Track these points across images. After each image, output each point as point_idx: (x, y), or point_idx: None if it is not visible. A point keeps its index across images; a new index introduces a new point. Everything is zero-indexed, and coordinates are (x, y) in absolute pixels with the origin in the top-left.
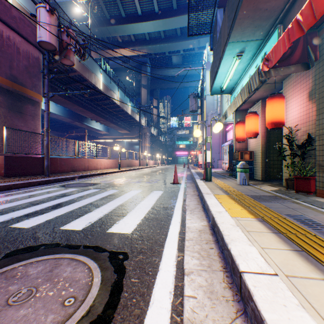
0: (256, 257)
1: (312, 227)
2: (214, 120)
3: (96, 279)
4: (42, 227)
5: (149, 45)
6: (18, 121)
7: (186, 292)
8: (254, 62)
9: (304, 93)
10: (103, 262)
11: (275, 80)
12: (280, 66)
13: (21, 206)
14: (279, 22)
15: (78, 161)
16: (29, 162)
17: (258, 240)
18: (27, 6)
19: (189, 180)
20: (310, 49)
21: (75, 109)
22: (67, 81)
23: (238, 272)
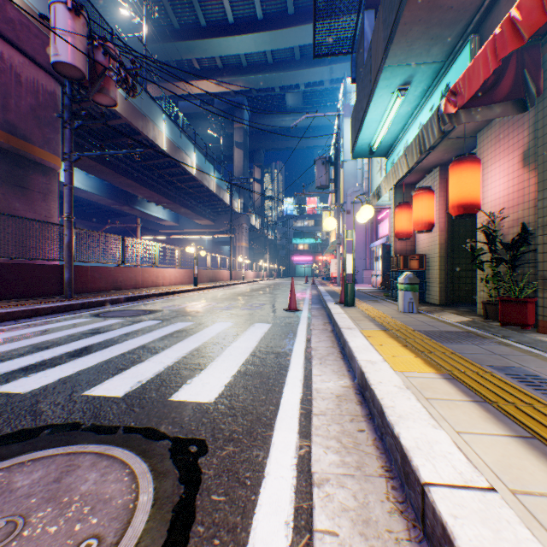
0: (449, 452)
1: (542, 389)
2: (357, 203)
3: (144, 497)
4: (51, 392)
5: (246, 75)
6: (18, 202)
7: (317, 522)
8: (428, 100)
9: (514, 155)
10: (158, 462)
11: (464, 132)
12: (477, 104)
13: (17, 353)
14: (473, 31)
15: (125, 271)
16: (36, 274)
17: (448, 416)
18: (35, 2)
19: (316, 305)
20: (528, 76)
21: (119, 182)
22: (106, 135)
23: (418, 483)
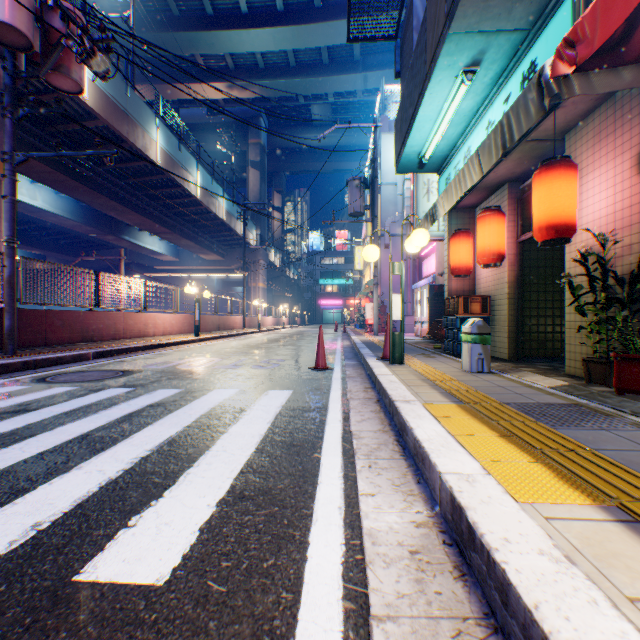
0: None
1: None
2: (397, 236)
3: None
4: None
5: (264, 79)
6: None
7: None
8: (502, 89)
9: (624, 158)
10: None
11: (549, 131)
12: (599, 66)
13: None
14: None
15: (99, 317)
16: None
17: None
18: None
19: (351, 361)
20: None
21: (100, 204)
22: (79, 141)
23: None
